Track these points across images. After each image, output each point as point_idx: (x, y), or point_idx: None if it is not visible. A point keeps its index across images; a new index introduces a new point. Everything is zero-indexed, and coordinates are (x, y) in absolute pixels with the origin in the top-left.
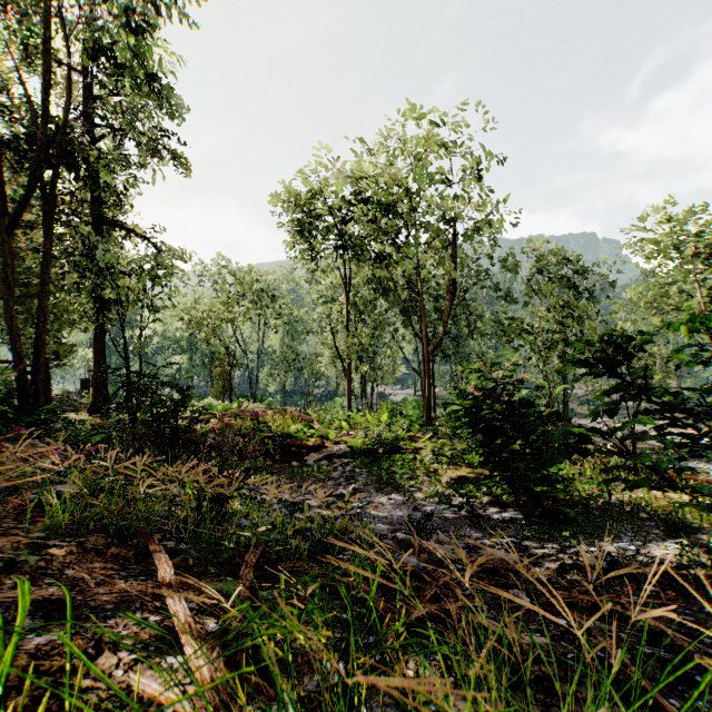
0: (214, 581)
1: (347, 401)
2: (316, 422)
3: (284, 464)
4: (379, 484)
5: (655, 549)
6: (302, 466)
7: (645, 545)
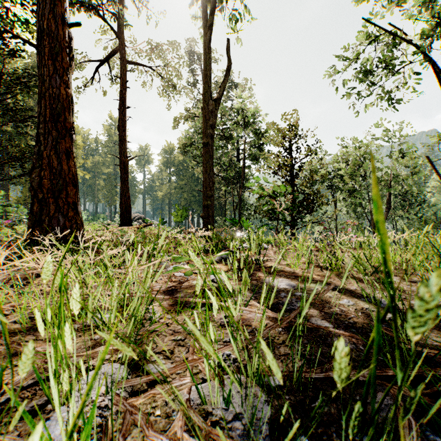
0: None
1: None
2: None
3: None
4: None
5: None
6: None
7: None
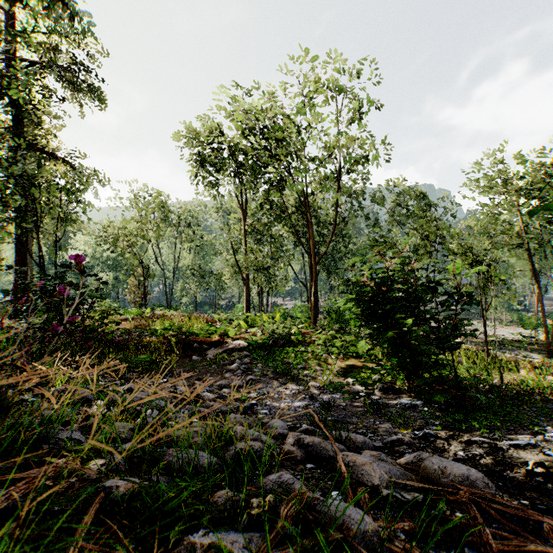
0: None
1: (246, 306)
2: (219, 322)
3: (185, 358)
4: (275, 374)
5: None
6: (202, 360)
7: None
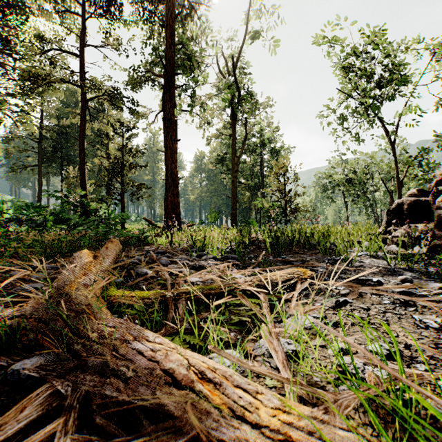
0: None
1: None
2: None
3: None
4: None
5: None
6: None
7: None
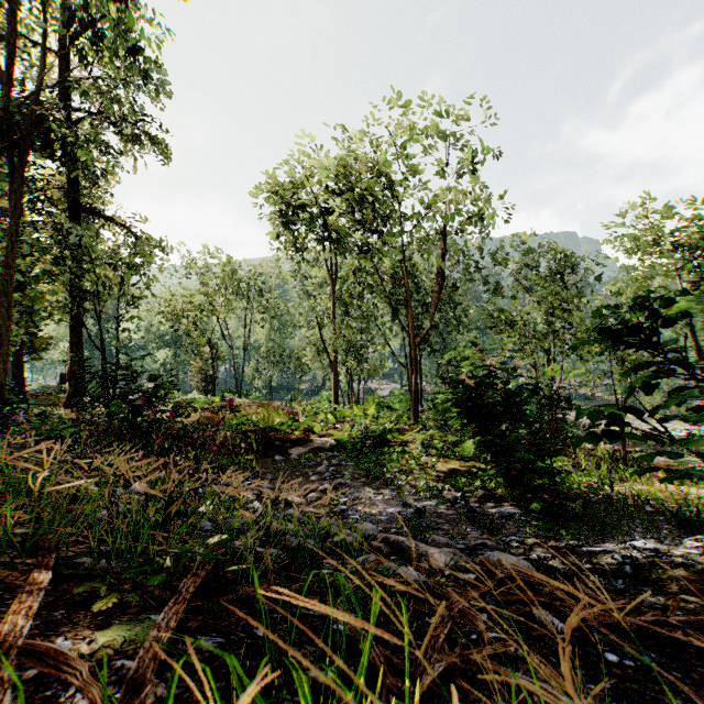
0: (130, 621)
1: (333, 394)
2: (301, 415)
3: (266, 458)
4: (367, 478)
5: (673, 547)
6: (285, 460)
7: (661, 543)
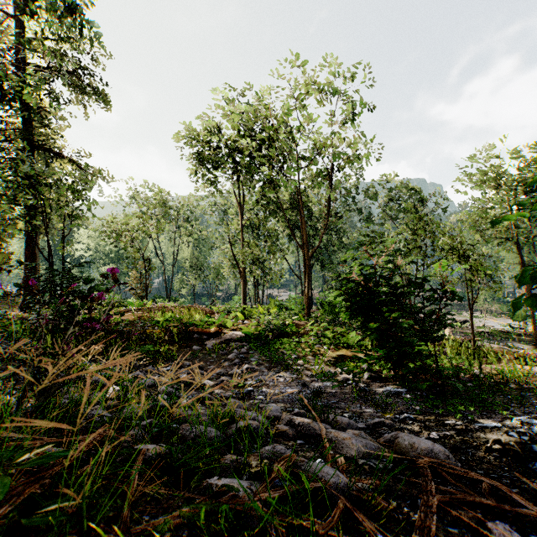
0: None
1: (243, 298)
2: (217, 314)
3: (186, 348)
4: (270, 364)
5: None
6: (201, 350)
7: None
